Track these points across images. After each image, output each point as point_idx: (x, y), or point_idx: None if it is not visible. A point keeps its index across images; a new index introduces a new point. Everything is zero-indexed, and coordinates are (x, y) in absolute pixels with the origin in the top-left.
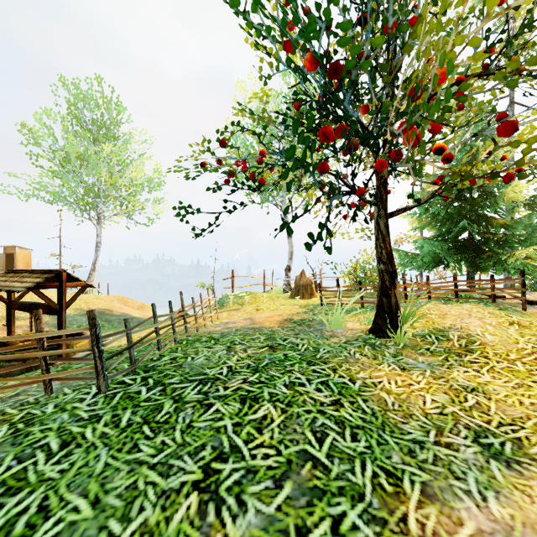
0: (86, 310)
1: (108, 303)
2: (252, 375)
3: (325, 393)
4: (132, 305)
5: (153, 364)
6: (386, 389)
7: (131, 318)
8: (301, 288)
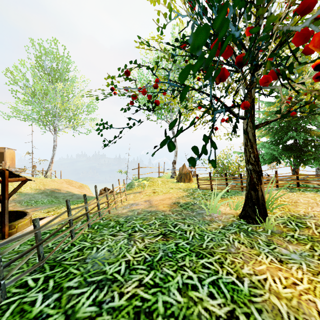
0: (42, 190)
1: (59, 184)
2: (148, 274)
3: (218, 300)
4: (75, 185)
5: (61, 257)
6: (274, 291)
7: (72, 195)
8: (183, 175)
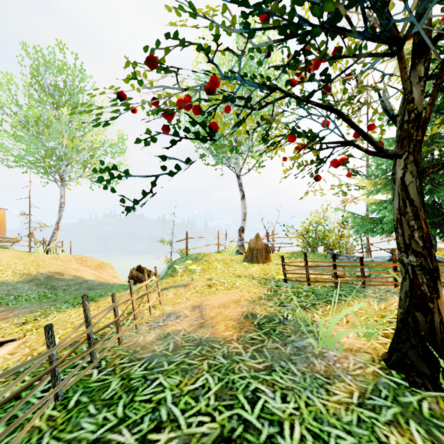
0: (33, 275)
1: (64, 263)
2: None
3: None
4: (90, 265)
5: None
6: None
7: (81, 283)
8: (256, 251)
